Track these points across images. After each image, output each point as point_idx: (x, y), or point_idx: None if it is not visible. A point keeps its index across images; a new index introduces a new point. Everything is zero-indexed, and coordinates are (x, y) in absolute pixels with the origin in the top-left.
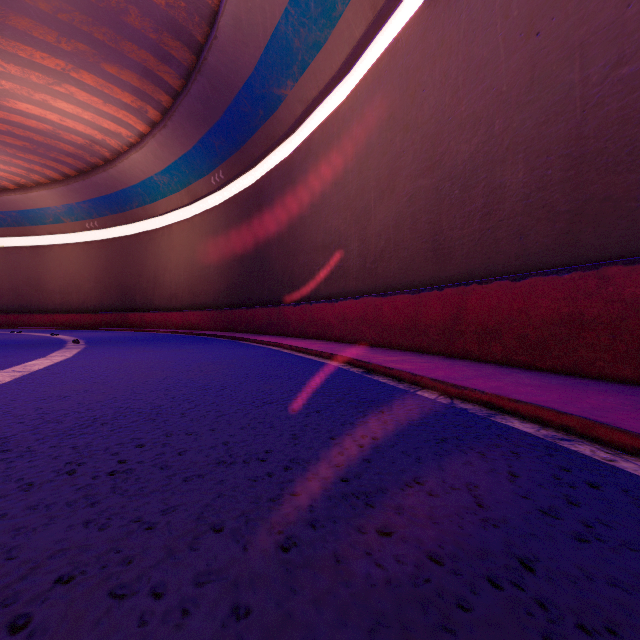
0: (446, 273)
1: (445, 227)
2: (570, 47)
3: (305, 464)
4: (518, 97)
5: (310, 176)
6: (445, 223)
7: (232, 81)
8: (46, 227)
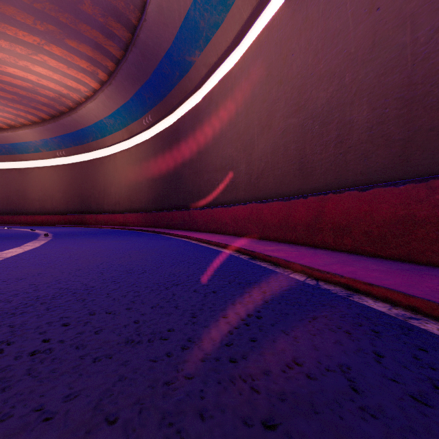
0: (309, 186)
1: (308, 153)
2: (403, 17)
3: (200, 343)
4: (363, 56)
5: (212, 118)
6: (308, 150)
7: (157, 51)
8: (29, 155)
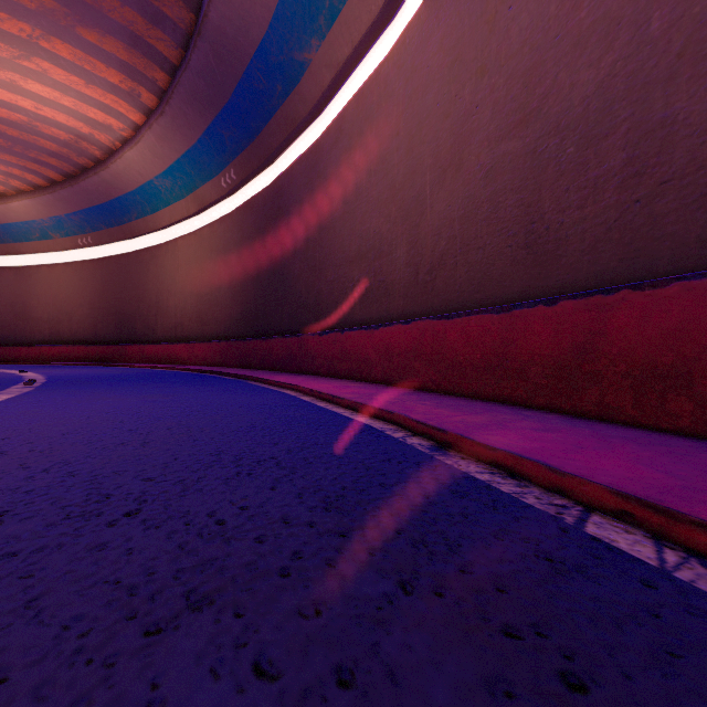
0: (551, 280)
1: (549, 209)
2: None
3: None
4: None
5: (341, 165)
6: (549, 202)
7: (241, 46)
8: (32, 244)
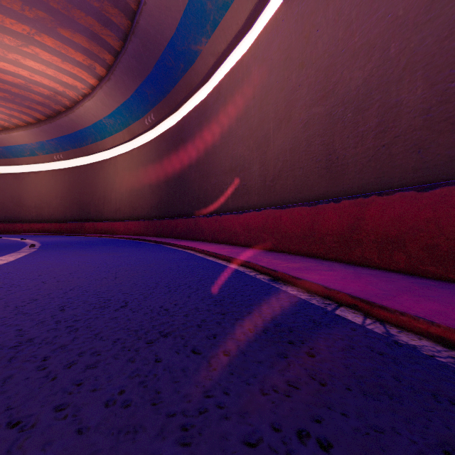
0: (339, 187)
1: (338, 147)
2: None
3: None
4: (416, 18)
5: (220, 114)
6: (338, 143)
7: (159, 40)
8: (25, 159)
